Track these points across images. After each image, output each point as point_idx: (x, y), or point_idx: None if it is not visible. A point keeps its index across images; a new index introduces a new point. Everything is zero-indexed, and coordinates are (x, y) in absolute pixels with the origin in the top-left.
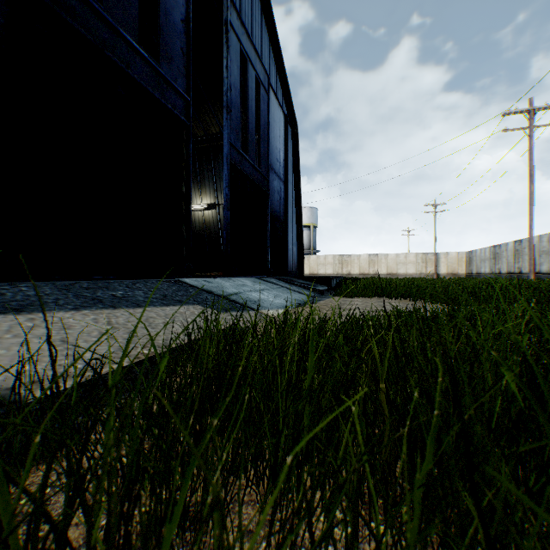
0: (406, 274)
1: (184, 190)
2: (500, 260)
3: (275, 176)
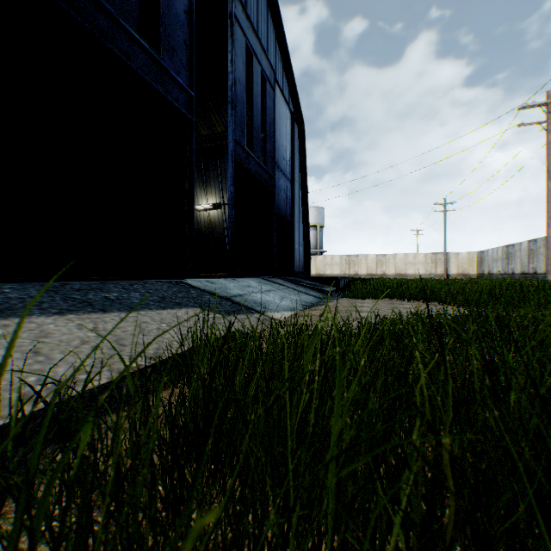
0: (414, 275)
1: (187, 187)
2: (513, 260)
3: (281, 175)
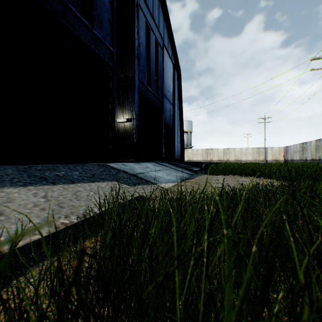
0: (246, 160)
1: (110, 108)
2: (306, 152)
3: (167, 101)
